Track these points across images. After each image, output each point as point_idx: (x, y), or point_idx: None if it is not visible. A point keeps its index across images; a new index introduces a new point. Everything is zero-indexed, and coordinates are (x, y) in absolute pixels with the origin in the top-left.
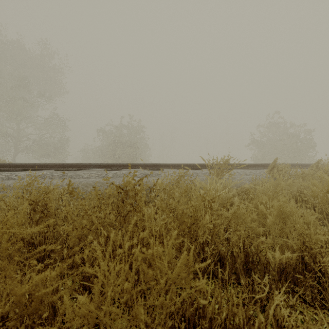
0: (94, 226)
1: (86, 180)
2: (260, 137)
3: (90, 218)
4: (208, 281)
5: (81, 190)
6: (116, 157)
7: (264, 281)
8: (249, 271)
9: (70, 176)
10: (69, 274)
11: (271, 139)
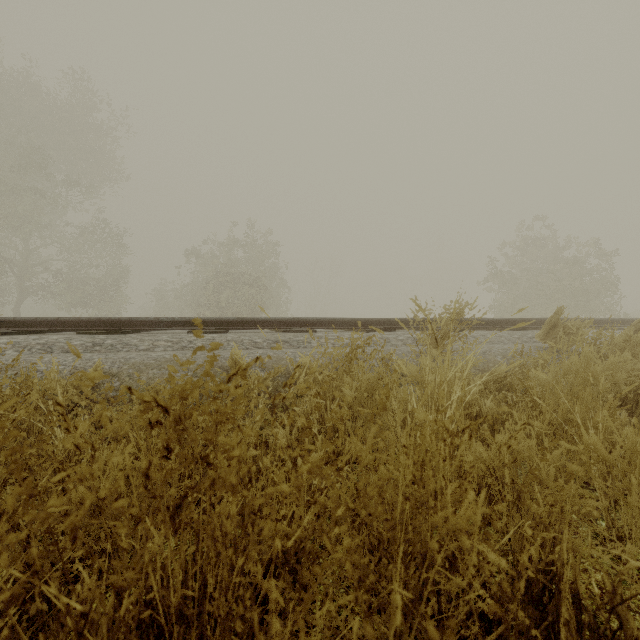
0: (5, 598)
1: (143, 355)
2: (509, 266)
3: None
4: None
5: (127, 380)
6: (222, 306)
7: None
8: None
9: (109, 346)
10: None
11: (529, 269)
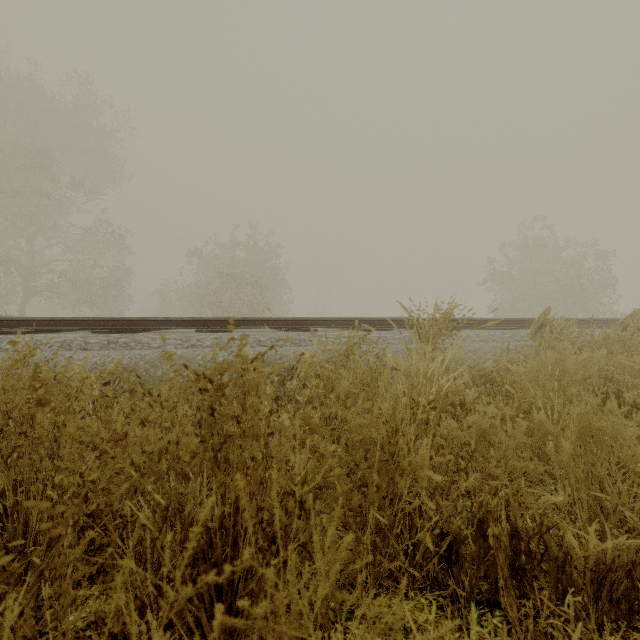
0: (127, 486)
1: (156, 352)
2: (508, 266)
3: (113, 466)
4: (422, 597)
5: (144, 374)
6: (225, 306)
7: (566, 610)
8: (518, 573)
9: (123, 344)
10: (91, 579)
11: (528, 269)
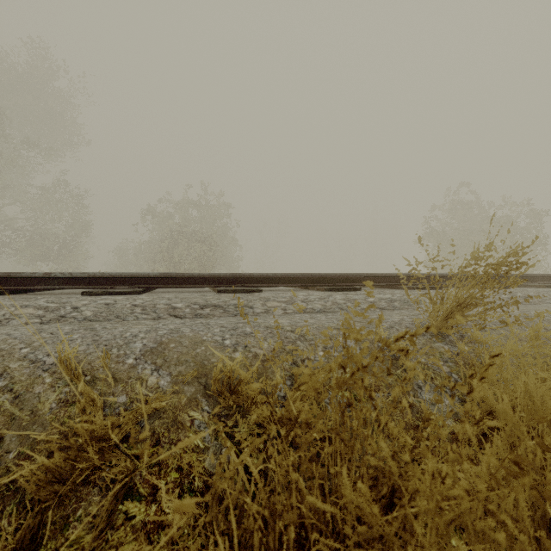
0: None
1: None
2: (442, 226)
3: None
4: None
5: None
6: (175, 262)
7: None
8: None
9: None
10: None
11: (460, 229)
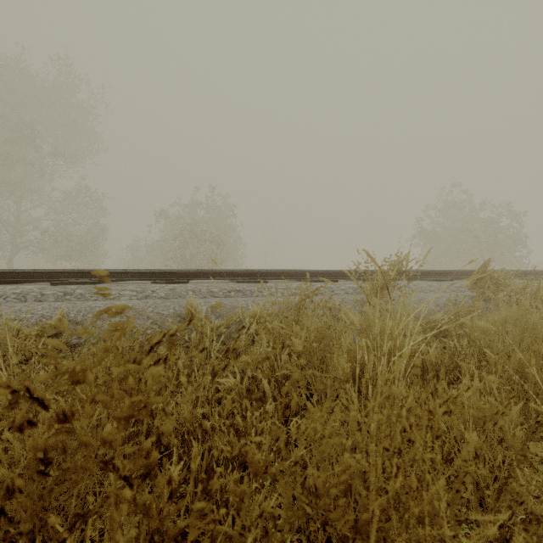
0: None
1: (108, 303)
2: (432, 225)
3: None
4: None
5: (90, 327)
6: (187, 259)
7: None
8: None
9: (78, 296)
10: None
11: (450, 228)
